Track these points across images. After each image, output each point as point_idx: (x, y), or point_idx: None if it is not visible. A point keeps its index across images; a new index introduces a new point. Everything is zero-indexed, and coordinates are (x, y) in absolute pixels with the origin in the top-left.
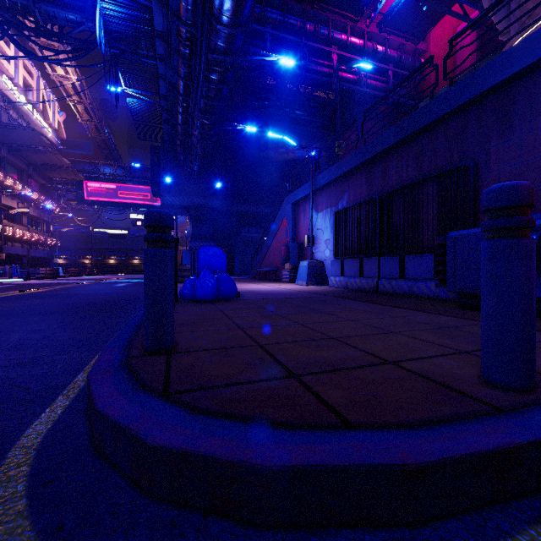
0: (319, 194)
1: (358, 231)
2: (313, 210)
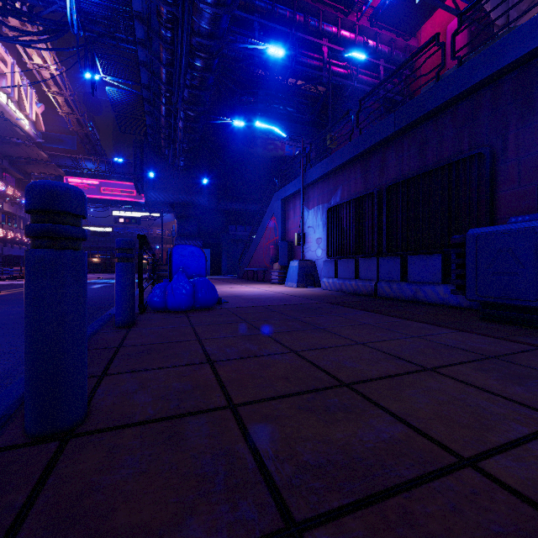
0: (311, 190)
1: (353, 229)
2: (303, 206)
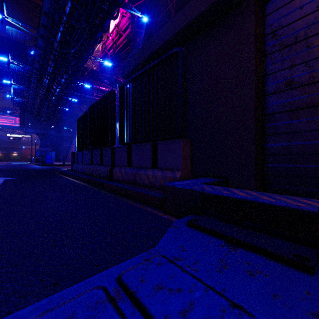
0: None
1: None
2: None
